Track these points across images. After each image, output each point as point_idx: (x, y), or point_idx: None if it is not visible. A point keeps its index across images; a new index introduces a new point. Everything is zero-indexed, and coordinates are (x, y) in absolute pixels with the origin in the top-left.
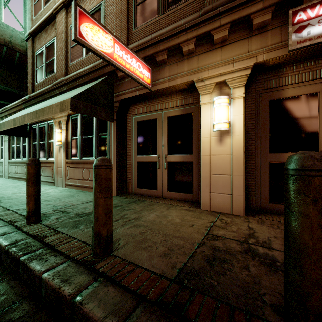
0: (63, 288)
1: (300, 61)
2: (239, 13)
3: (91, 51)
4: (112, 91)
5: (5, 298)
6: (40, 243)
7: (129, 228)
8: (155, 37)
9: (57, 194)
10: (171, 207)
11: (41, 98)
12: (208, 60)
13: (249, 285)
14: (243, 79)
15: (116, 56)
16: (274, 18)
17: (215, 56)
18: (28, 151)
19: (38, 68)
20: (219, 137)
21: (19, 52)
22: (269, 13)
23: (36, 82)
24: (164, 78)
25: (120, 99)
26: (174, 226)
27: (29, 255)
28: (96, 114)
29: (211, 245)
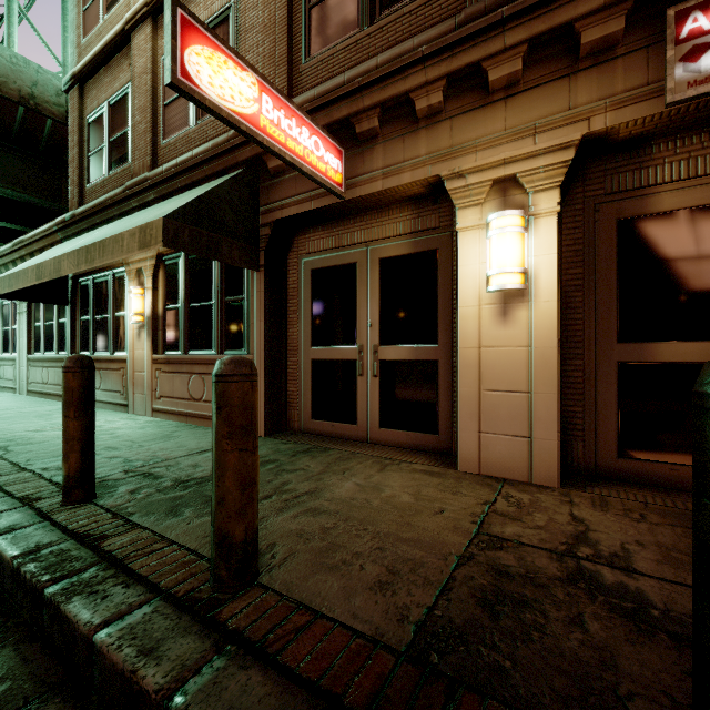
0: (141, 672)
1: (691, 127)
2: (548, 20)
3: (208, 111)
4: (256, 201)
5: (9, 687)
6: (92, 552)
7: (296, 517)
8: (352, 80)
9: (132, 432)
10: (389, 465)
11: (98, 219)
12: (475, 129)
13: (590, 670)
14: (558, 171)
15: (266, 121)
16: (633, 30)
17: (491, 120)
18: (71, 335)
19: (93, 153)
20: (501, 305)
21: (53, 118)
22: (621, 17)
23: (88, 184)
24: (374, 171)
25: (273, 219)
26: (399, 513)
27: (67, 584)
28: (220, 254)
29: (489, 562)
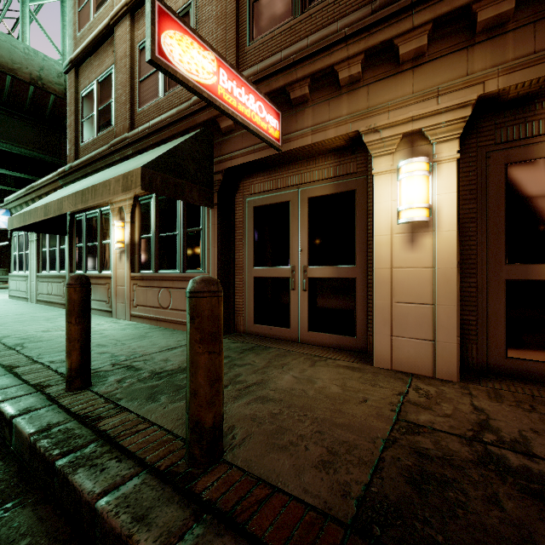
0: (136, 536)
1: None
2: (449, 3)
3: (178, 82)
4: (211, 154)
5: (29, 543)
6: (91, 431)
7: (248, 404)
8: (287, 57)
9: (116, 333)
10: (318, 361)
11: (89, 170)
12: (388, 93)
13: None
14: (457, 125)
15: (222, 90)
16: (522, 8)
17: (401, 85)
18: (69, 258)
19: (86, 119)
20: (409, 234)
21: (55, 94)
22: None
23: (82, 143)
24: (305, 128)
25: (224, 168)
26: (330, 401)
27: (72, 458)
28: (184, 195)
29: (410, 446)
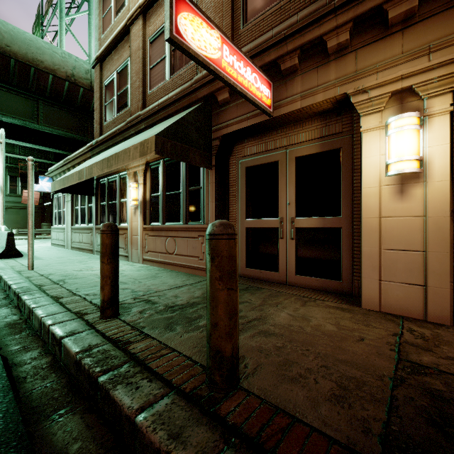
0: (174, 453)
1: None
2: None
3: (190, 57)
4: (210, 123)
5: (80, 446)
6: (123, 353)
7: (253, 337)
8: (278, 33)
9: (133, 273)
10: (308, 301)
11: (111, 143)
12: (376, 56)
13: None
14: (451, 79)
15: (225, 63)
16: None
17: (390, 47)
18: (95, 213)
19: (108, 103)
20: (398, 185)
21: (83, 87)
22: None
23: (105, 122)
24: (294, 95)
25: (221, 134)
26: (328, 338)
27: (111, 375)
28: (188, 158)
29: (420, 386)
